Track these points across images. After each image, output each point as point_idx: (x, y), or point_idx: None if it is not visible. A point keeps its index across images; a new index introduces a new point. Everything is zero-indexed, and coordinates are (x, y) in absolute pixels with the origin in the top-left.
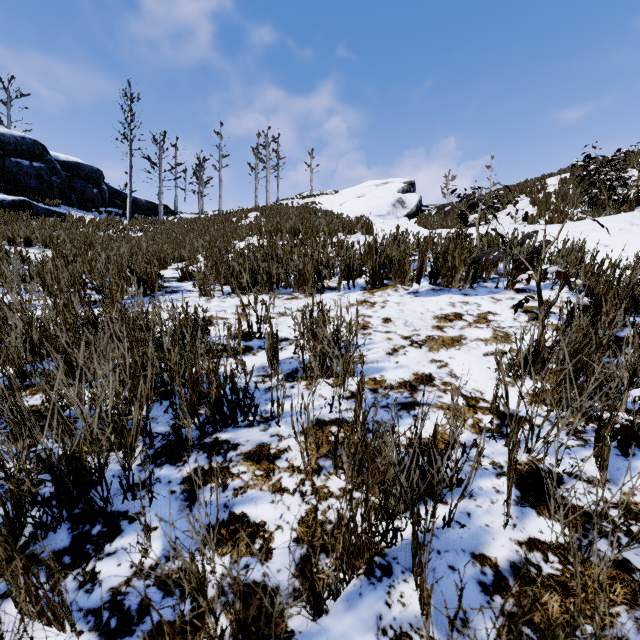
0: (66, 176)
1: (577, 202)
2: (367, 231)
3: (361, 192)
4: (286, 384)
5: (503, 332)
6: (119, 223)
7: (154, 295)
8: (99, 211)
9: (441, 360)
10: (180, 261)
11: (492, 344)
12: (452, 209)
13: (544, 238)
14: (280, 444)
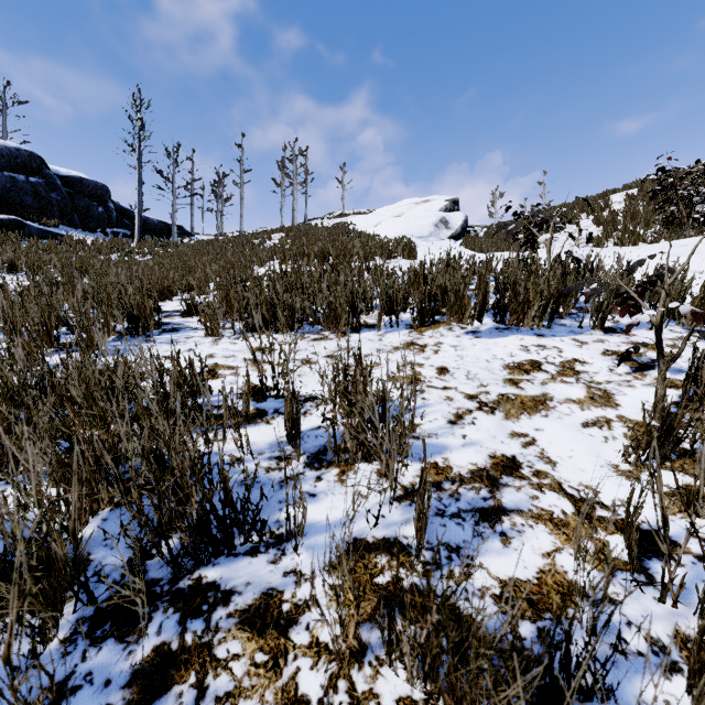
0: (67, 193)
1: (650, 221)
2: (409, 255)
3: (399, 211)
4: (310, 473)
5: (600, 389)
6: (125, 246)
7: (149, 334)
8: (104, 232)
9: (525, 433)
10: (189, 290)
11: (590, 408)
12: (516, 228)
13: (667, 265)
14: (298, 592)
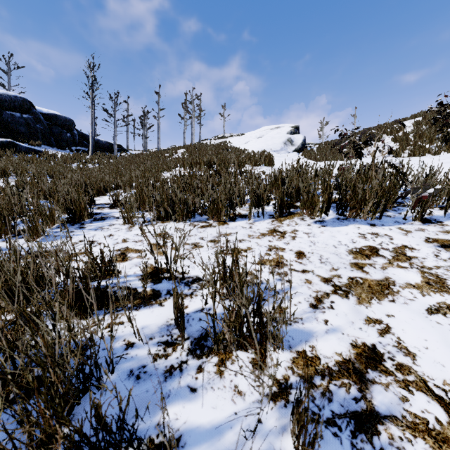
0: (47, 124)
1: (433, 139)
2: (269, 163)
3: (260, 134)
4: (192, 361)
5: (433, 274)
6: (82, 158)
7: (83, 223)
8: (70, 149)
9: (379, 319)
10: (118, 188)
11: (429, 293)
12: (347, 144)
13: None
14: None
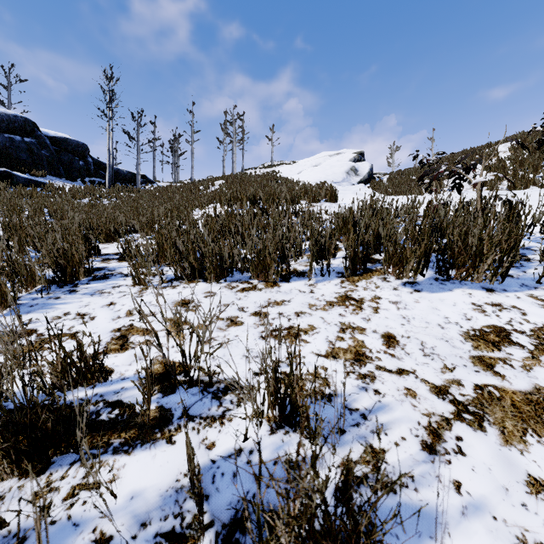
0: (55, 150)
1: (539, 167)
2: (331, 198)
3: (316, 162)
4: None
5: None
6: (97, 191)
7: (76, 283)
8: (83, 181)
9: None
10: (135, 231)
11: None
12: (441, 173)
13: None
14: None
